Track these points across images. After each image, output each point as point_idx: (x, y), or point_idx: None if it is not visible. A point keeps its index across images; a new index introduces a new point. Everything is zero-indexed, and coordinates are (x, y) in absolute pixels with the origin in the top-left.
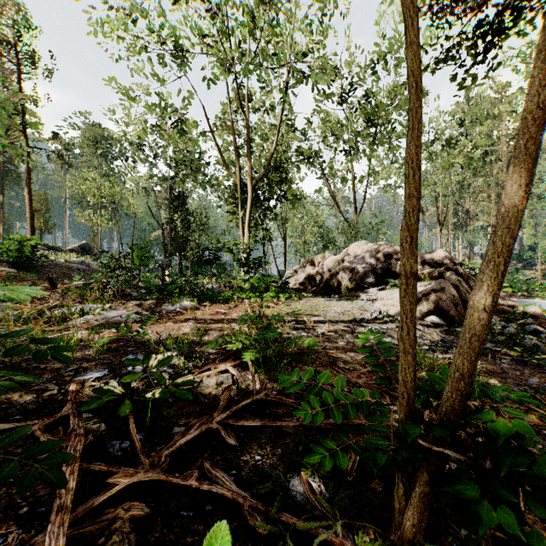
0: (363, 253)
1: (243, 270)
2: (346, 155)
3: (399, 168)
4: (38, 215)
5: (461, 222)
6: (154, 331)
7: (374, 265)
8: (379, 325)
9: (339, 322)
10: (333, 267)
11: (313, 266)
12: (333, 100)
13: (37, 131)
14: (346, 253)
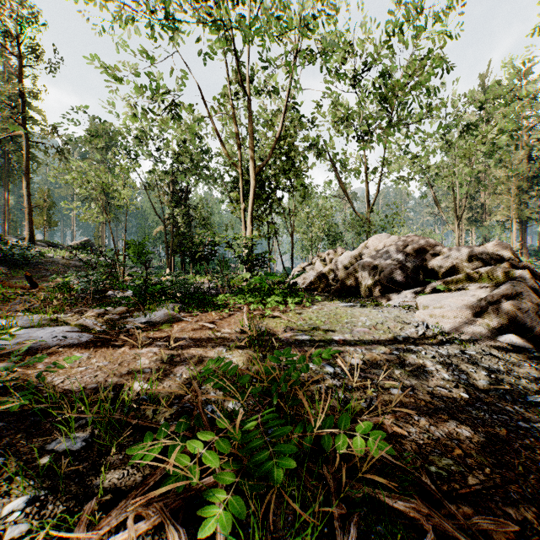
0: (386, 248)
1: (245, 267)
2: (359, 141)
3: (414, 158)
4: (42, 212)
5: (476, 216)
6: (89, 367)
7: (402, 262)
8: (434, 348)
9: (375, 342)
10: (348, 264)
11: (323, 263)
12: (344, 80)
13: (37, 125)
14: (365, 248)
